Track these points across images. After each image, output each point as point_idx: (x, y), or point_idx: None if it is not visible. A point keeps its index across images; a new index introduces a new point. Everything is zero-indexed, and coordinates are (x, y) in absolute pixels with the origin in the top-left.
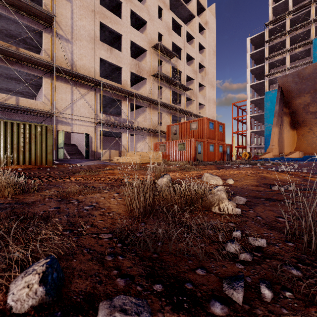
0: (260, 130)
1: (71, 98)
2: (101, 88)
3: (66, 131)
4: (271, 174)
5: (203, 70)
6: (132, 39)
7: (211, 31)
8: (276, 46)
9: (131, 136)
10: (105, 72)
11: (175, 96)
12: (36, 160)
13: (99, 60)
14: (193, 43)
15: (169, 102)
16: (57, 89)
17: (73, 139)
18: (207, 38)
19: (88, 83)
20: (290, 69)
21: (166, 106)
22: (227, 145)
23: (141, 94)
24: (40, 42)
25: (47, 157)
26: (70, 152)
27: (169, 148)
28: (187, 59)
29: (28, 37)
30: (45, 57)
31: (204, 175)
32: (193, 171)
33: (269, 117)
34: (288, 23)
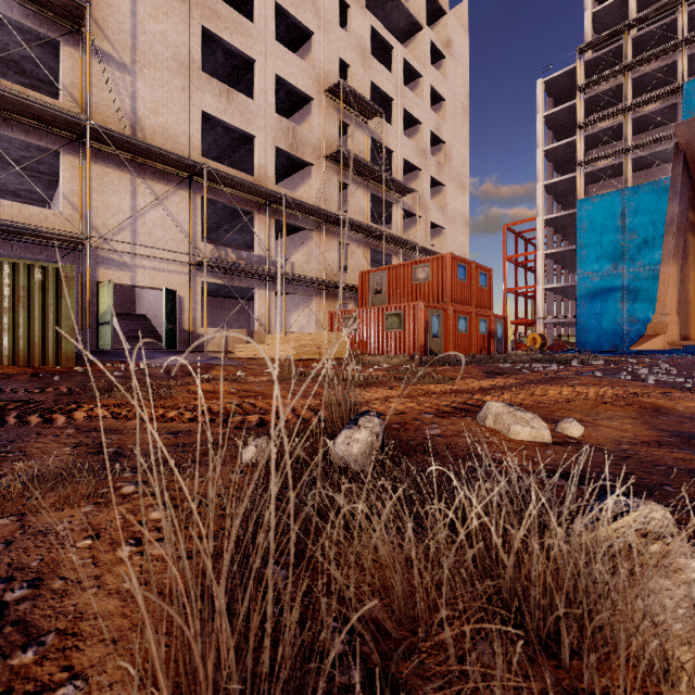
0: (567, 285)
1: (131, 205)
2: (205, 182)
3: (119, 282)
4: (671, 399)
5: (440, 149)
6: (279, 71)
7: (459, 62)
8: (602, 99)
9: (276, 297)
10: (215, 147)
11: (377, 206)
12: (30, 353)
13: (202, 117)
14: (418, 88)
15: (365, 219)
16: (97, 182)
17: (141, 303)
18: (449, 78)
19: (174, 171)
20: (634, 149)
21: (358, 228)
22: (496, 319)
23: (300, 200)
24: (57, 71)
25: (61, 345)
26: (131, 334)
27: (365, 325)
28: (406, 124)
29: (28, 57)
30: (67, 105)
31: (488, 408)
32: (431, 384)
33: (586, 256)
34: (628, 48)
